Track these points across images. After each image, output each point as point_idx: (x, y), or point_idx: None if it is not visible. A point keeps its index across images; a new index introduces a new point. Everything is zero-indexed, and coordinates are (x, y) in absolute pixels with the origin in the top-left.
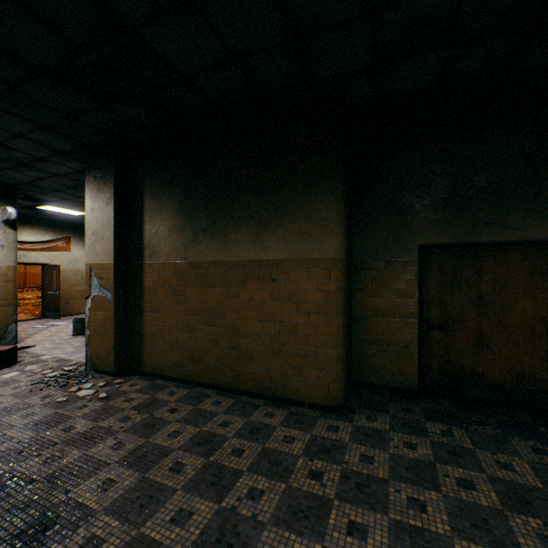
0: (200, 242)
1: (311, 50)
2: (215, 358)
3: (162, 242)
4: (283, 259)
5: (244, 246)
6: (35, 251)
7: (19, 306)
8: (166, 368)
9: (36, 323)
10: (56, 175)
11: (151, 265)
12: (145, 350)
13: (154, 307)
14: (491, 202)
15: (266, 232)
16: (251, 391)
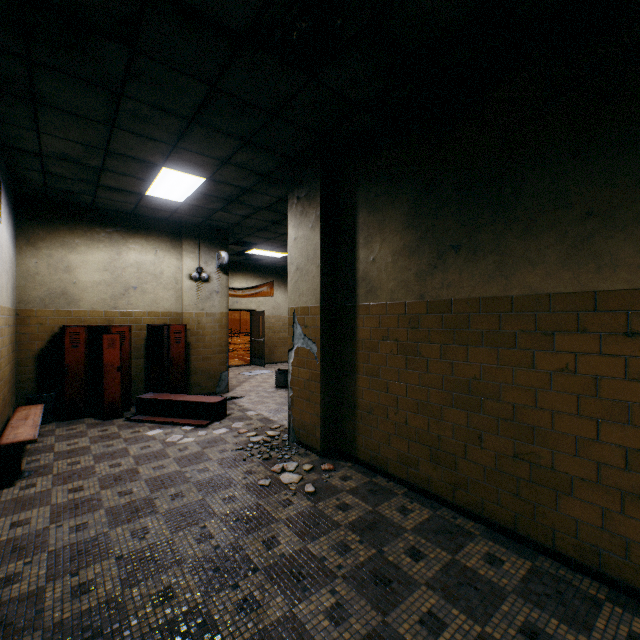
0: (448, 268)
1: None
2: (477, 467)
3: (382, 274)
4: None
5: (545, 266)
6: (245, 297)
7: (234, 351)
8: (389, 462)
9: (245, 369)
10: (260, 209)
11: (367, 308)
12: (359, 428)
13: (371, 369)
14: None
15: (607, 232)
16: (563, 554)
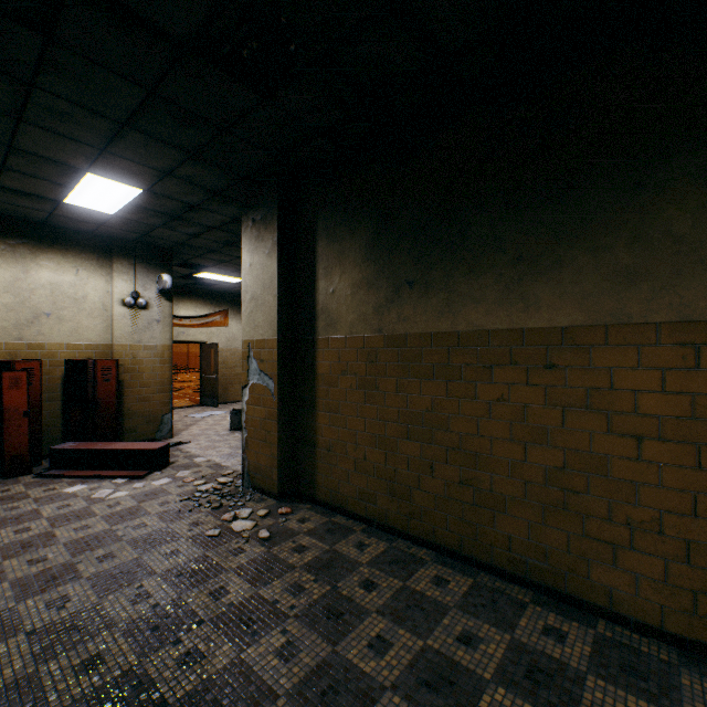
0: (404, 303)
1: None
2: (429, 496)
3: (342, 306)
4: (573, 325)
5: (485, 305)
6: (193, 327)
7: (180, 390)
8: (348, 499)
9: (194, 411)
10: (211, 228)
11: (327, 342)
12: (319, 467)
13: (331, 405)
14: None
15: (533, 276)
16: (499, 568)
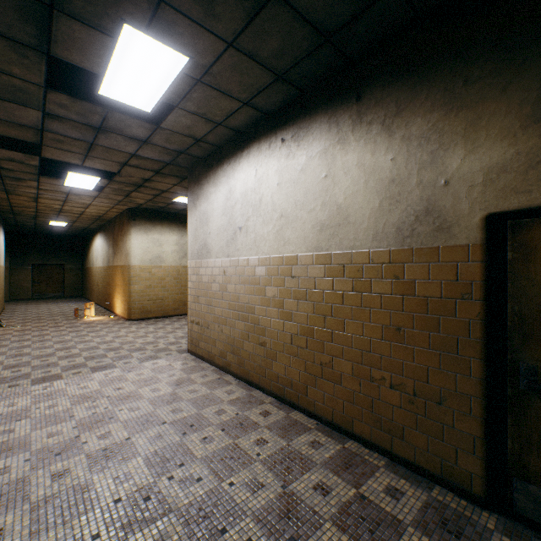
0: None
1: (5, 229)
2: None
3: None
4: None
5: None
6: None
7: None
8: None
9: None
10: None
11: None
12: None
13: None
14: (51, 255)
15: None
16: None
